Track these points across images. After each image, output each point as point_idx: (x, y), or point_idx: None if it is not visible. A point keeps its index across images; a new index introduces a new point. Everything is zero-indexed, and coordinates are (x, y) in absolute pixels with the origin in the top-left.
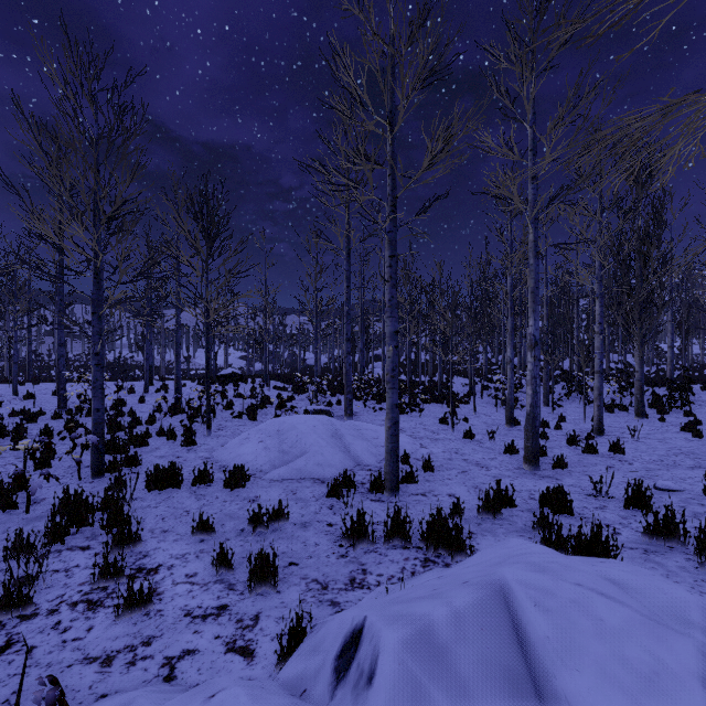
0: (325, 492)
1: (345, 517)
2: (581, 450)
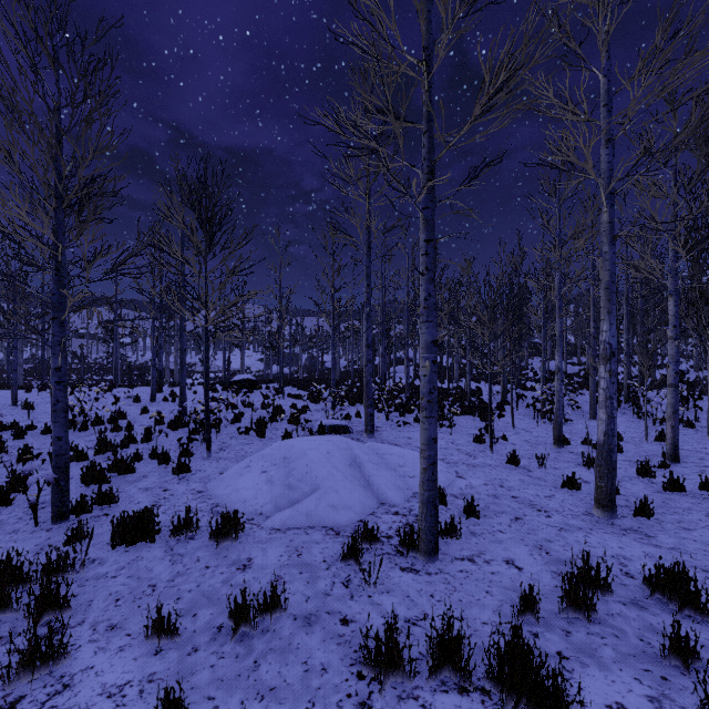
0: (340, 552)
1: (367, 634)
2: (663, 487)
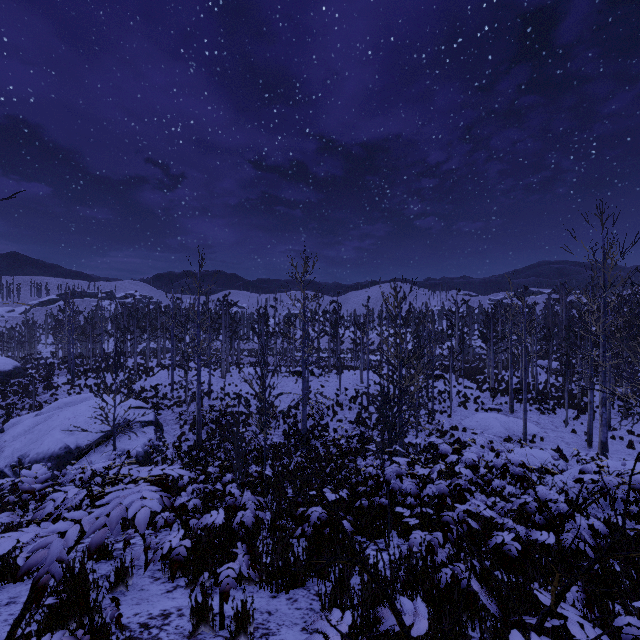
0: (502, 440)
1: None
2: (626, 447)
